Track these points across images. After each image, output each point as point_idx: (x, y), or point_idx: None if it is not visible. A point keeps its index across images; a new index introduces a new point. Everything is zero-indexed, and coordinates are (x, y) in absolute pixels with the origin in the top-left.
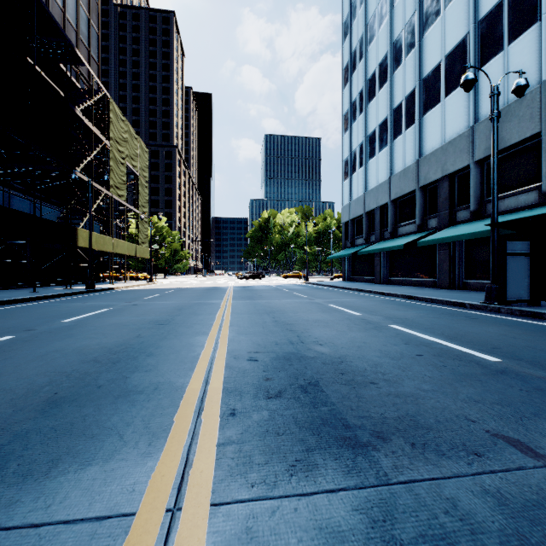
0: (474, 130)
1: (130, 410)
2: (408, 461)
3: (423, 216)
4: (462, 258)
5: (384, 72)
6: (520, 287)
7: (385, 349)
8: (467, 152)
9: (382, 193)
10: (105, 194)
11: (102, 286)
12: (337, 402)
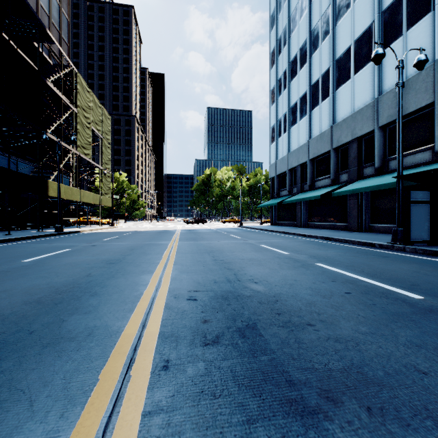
0: (378, 101)
1: (54, 364)
2: (369, 437)
3: (336, 172)
4: (368, 206)
5: (304, 54)
6: (422, 229)
7: (315, 287)
8: (372, 119)
9: (302, 153)
10: (73, 153)
11: (70, 229)
12: (277, 349)
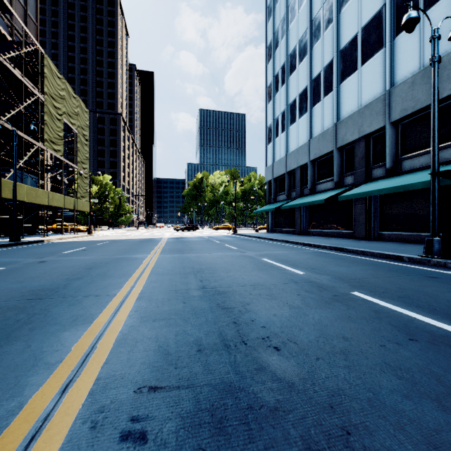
0: (390, 94)
1: None
2: None
3: (340, 174)
4: (377, 212)
5: (304, 46)
6: None
7: (394, 360)
8: (383, 114)
9: (302, 154)
10: (38, 148)
11: (34, 238)
12: None
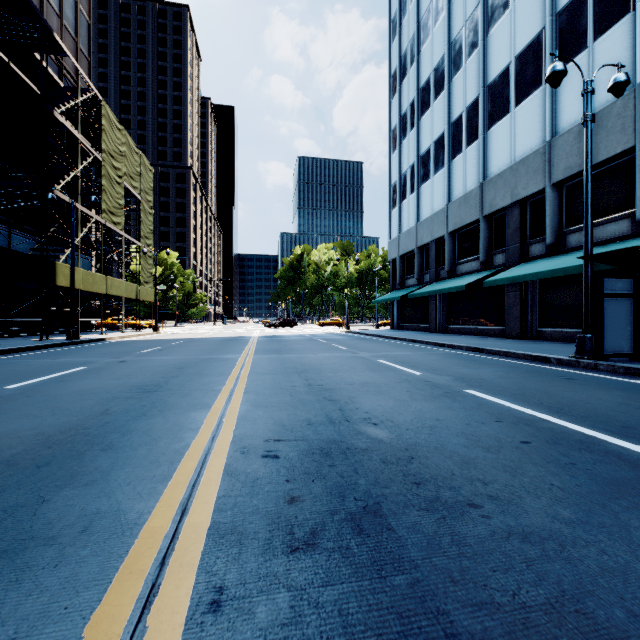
0: (552, 146)
1: (4, 600)
2: None
3: (488, 251)
4: (536, 302)
5: (440, 78)
6: (621, 337)
7: (470, 431)
8: (542, 172)
9: (438, 223)
10: (95, 221)
11: (91, 336)
12: (421, 559)
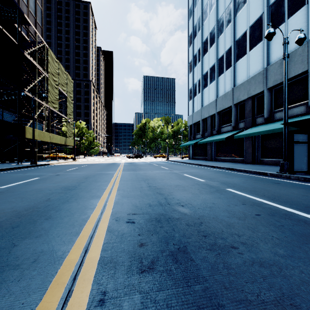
0: (267, 70)
1: None
2: None
3: (236, 121)
4: (259, 146)
5: (213, 37)
6: (302, 162)
7: (230, 209)
8: (262, 83)
9: (212, 108)
10: (44, 106)
11: (42, 162)
12: (208, 276)
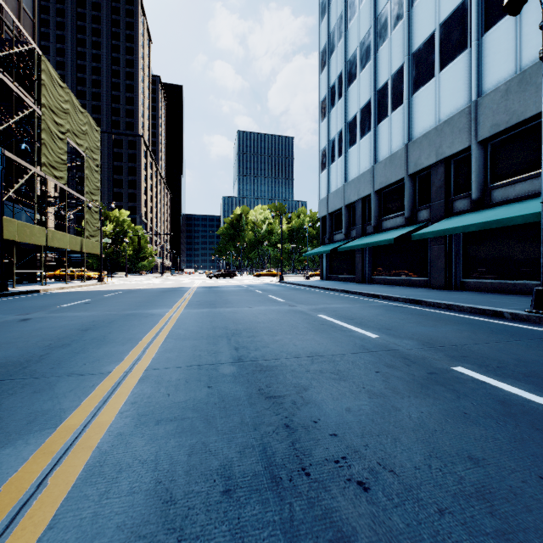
0: (477, 106)
1: None
2: None
3: (413, 207)
4: (460, 254)
5: (366, 50)
6: None
7: None
8: (467, 131)
9: (365, 183)
10: (33, 173)
11: (28, 287)
12: None
